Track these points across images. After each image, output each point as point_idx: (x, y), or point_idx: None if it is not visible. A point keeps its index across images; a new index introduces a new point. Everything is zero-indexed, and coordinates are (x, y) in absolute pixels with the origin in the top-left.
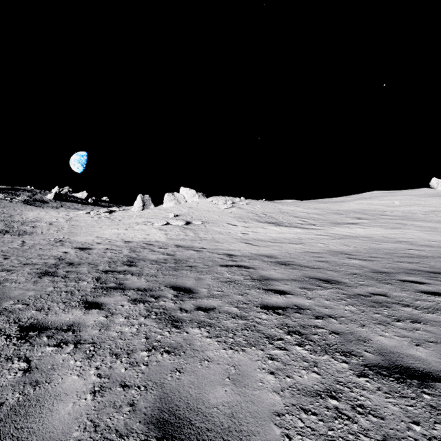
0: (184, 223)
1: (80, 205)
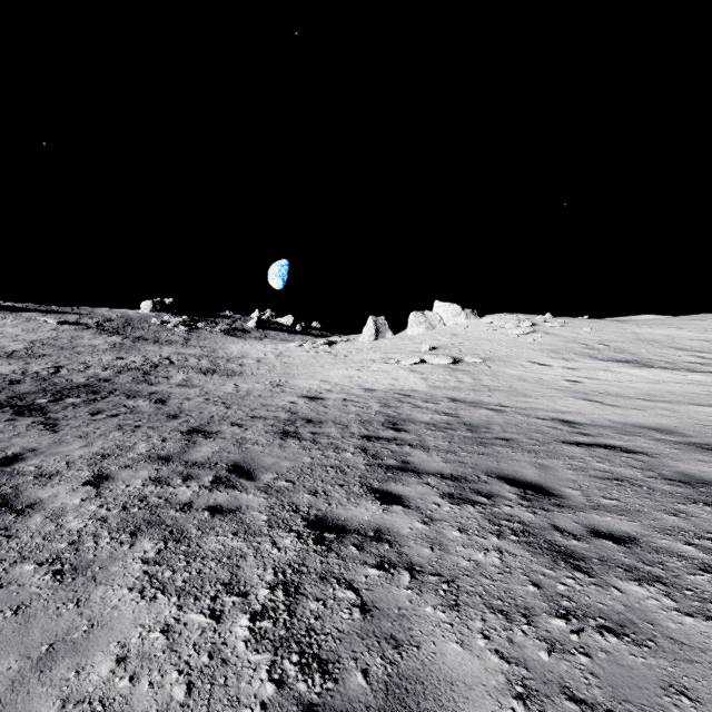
0: (450, 361)
1: (286, 335)
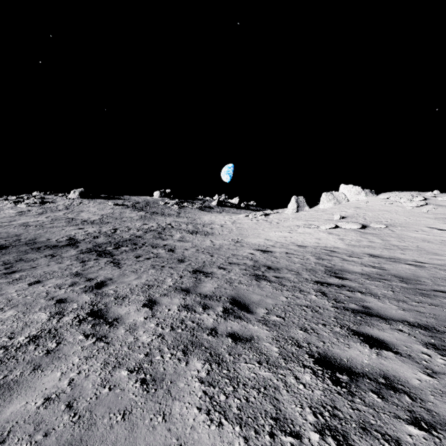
0: (359, 226)
1: (235, 210)
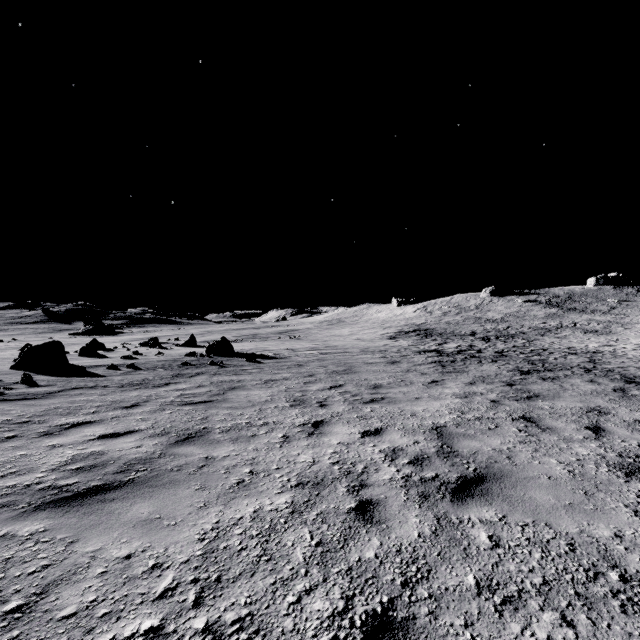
0: None
1: None
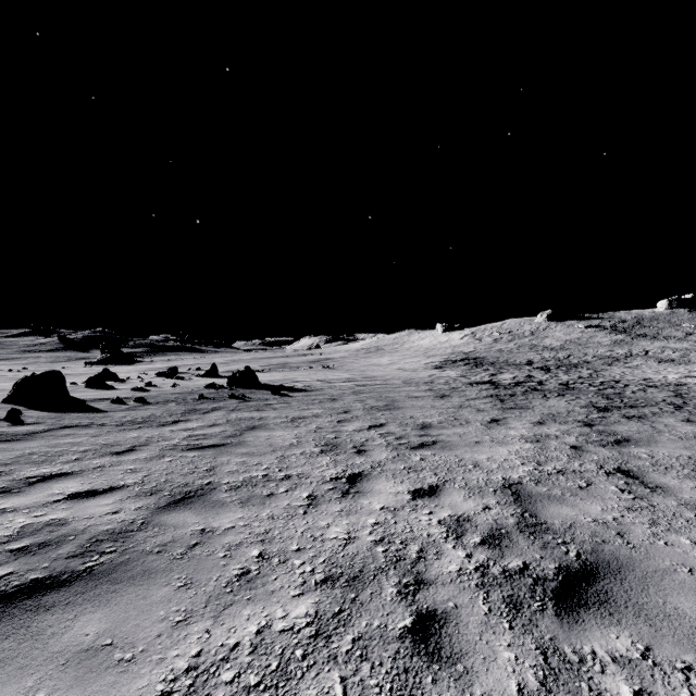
0: None
1: None
